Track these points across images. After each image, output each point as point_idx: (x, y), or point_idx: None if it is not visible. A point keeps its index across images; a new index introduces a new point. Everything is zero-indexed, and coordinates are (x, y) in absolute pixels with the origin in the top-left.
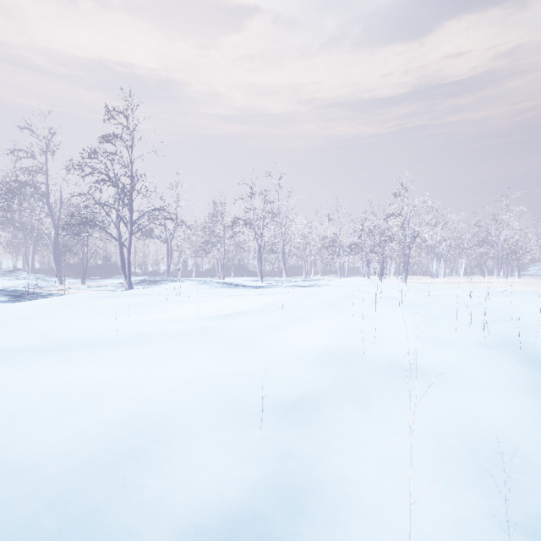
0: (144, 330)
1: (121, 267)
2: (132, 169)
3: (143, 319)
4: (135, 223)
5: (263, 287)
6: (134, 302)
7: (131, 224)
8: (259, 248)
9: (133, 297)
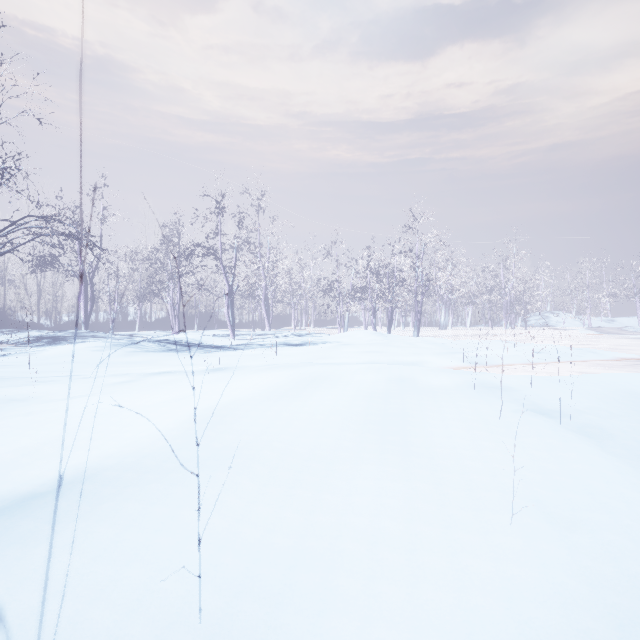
0: None
1: None
2: None
3: None
4: None
5: (231, 348)
6: None
7: None
8: (229, 290)
9: None
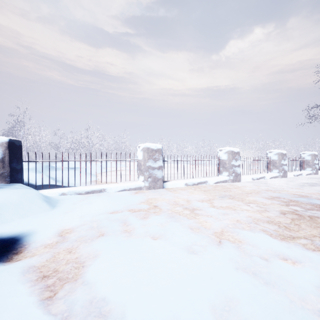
0: None
1: None
2: None
3: None
4: None
5: None
6: None
7: None
8: None
9: None
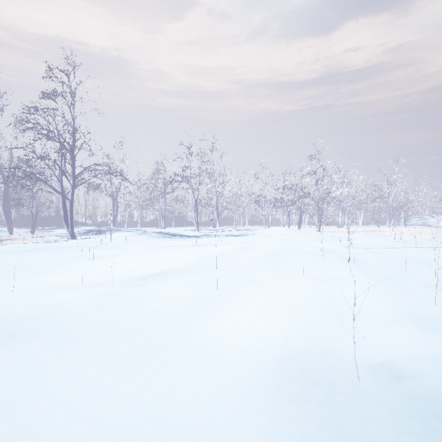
0: (19, 310)
1: (63, 218)
2: (74, 126)
3: (44, 283)
4: (78, 177)
5: (198, 237)
6: (52, 257)
7: (73, 178)
8: (195, 202)
9: (54, 252)
